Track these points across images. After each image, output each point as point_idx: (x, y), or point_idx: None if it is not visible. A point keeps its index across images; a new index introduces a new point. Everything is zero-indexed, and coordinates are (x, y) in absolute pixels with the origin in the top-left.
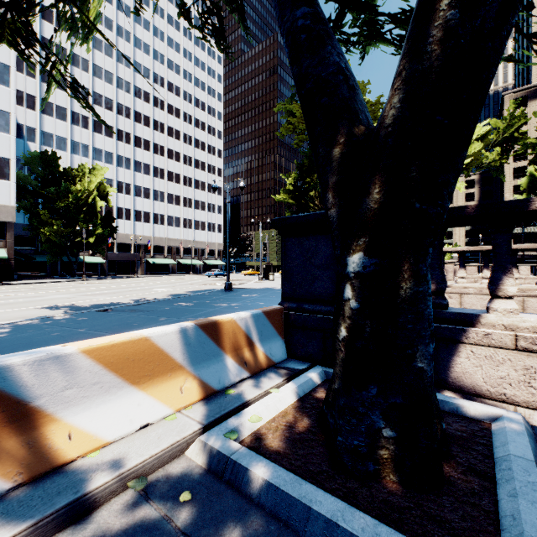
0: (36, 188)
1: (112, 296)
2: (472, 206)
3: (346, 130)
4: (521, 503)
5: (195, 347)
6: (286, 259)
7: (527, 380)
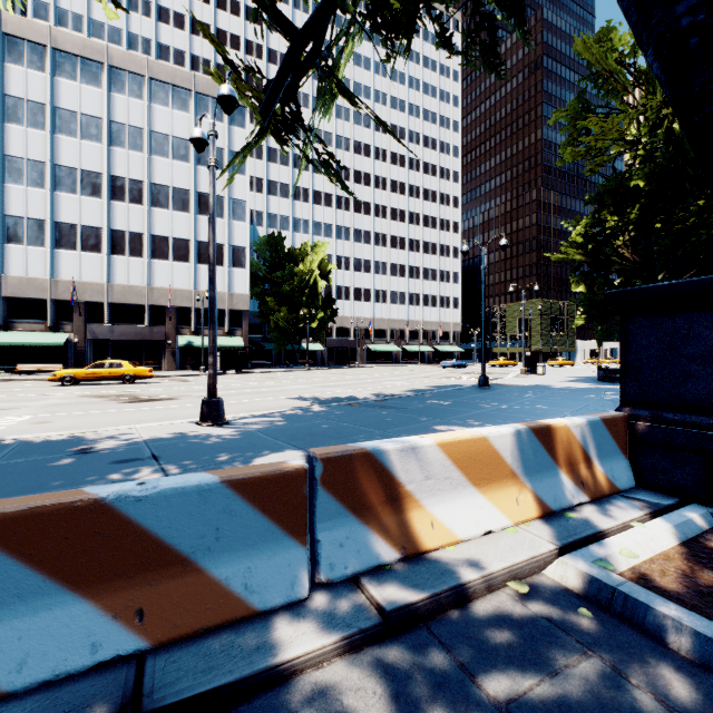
0: (265, 273)
1: (347, 389)
2: None
3: None
4: None
5: (528, 455)
6: (629, 348)
7: None
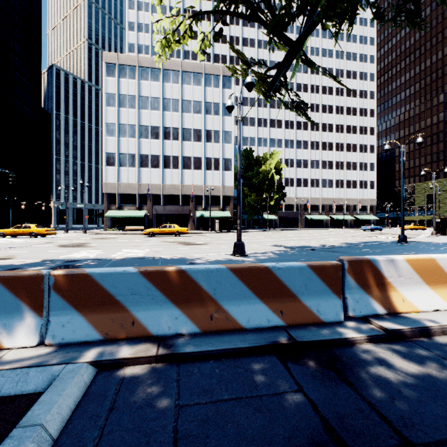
0: (242, 173)
1: (301, 242)
2: None
3: None
4: None
5: None
6: None
7: None
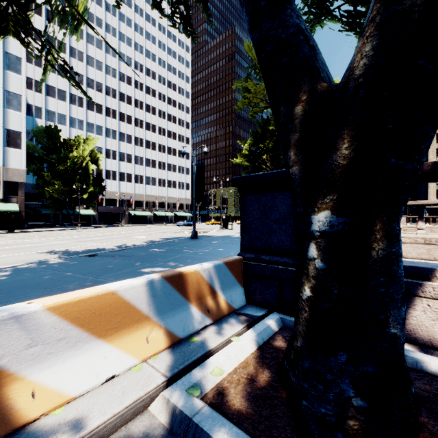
0: (42, 155)
1: (100, 242)
2: (428, 164)
3: (309, 87)
4: None
5: (161, 298)
6: (245, 214)
7: None
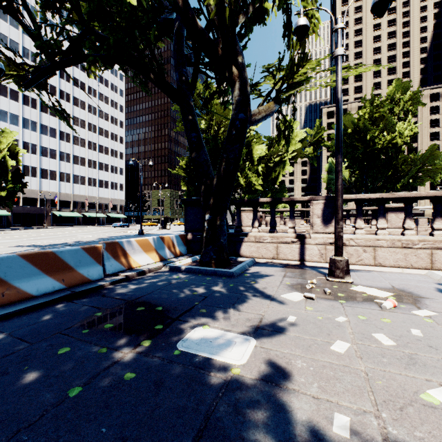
0: None
1: (53, 240)
2: (246, 199)
3: (206, 181)
4: (238, 265)
5: (159, 244)
6: (187, 215)
7: (258, 250)
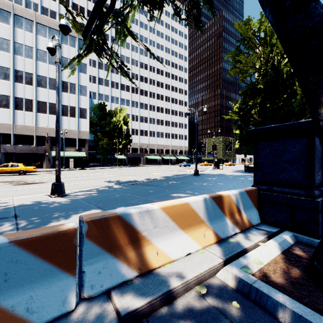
0: (97, 122)
1: (134, 176)
2: None
3: None
4: None
5: (210, 211)
6: (257, 156)
7: None
